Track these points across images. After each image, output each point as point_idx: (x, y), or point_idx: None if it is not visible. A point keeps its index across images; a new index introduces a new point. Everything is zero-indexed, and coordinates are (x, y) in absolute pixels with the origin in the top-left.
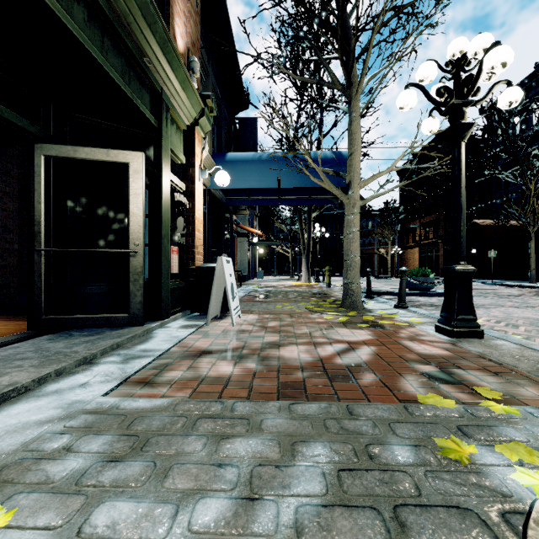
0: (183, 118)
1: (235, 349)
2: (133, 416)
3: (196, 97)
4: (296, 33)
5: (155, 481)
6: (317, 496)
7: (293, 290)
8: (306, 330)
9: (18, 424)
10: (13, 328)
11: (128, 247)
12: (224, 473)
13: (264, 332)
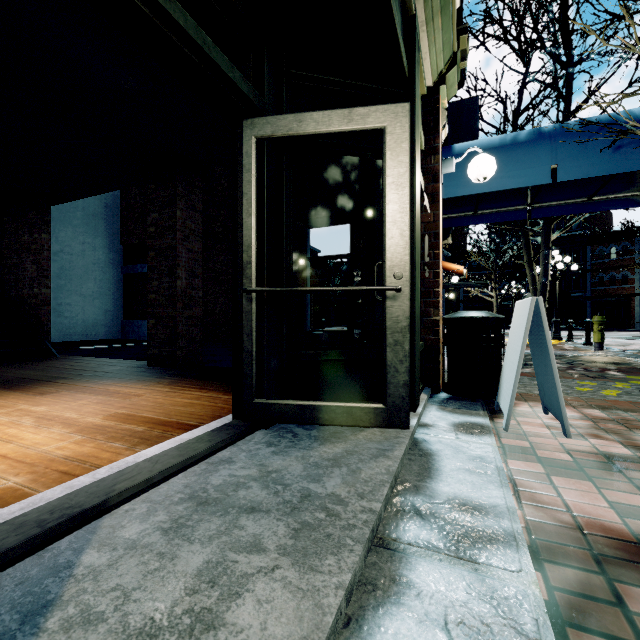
0: (425, 72)
1: None
2: None
3: (451, 28)
4: None
5: None
6: None
7: None
8: None
9: None
10: (209, 404)
11: (383, 281)
12: None
13: None
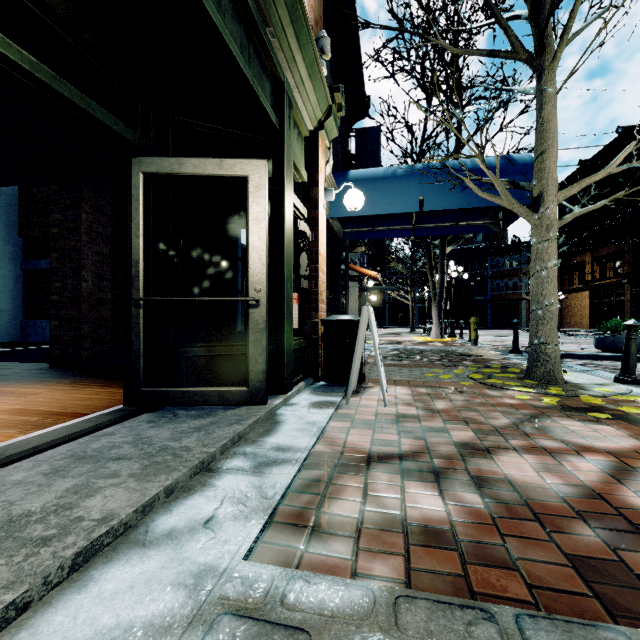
0: (305, 120)
1: (414, 453)
2: (322, 638)
3: (323, 89)
4: None
5: None
6: None
7: (428, 348)
8: (505, 420)
9: (115, 629)
10: (107, 398)
11: (247, 293)
12: None
13: (438, 420)
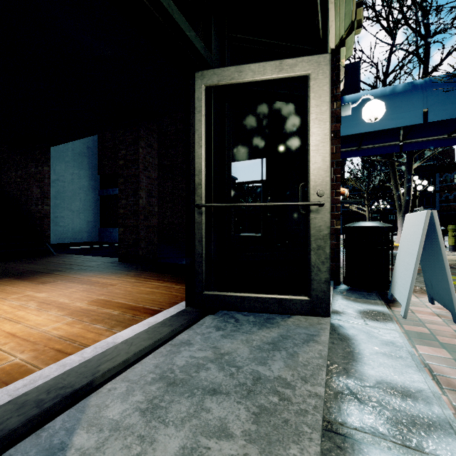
0: (330, 37)
1: None
2: None
3: (351, 2)
4: None
5: None
6: None
7: None
8: None
9: None
10: (165, 293)
11: (308, 198)
12: None
13: None
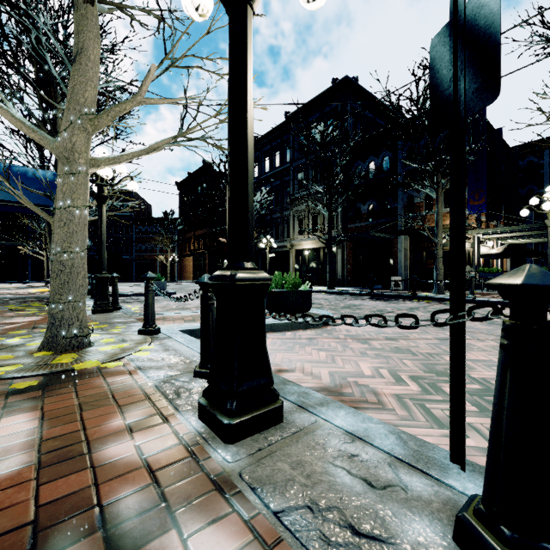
0: None
1: None
2: None
3: None
4: None
5: None
6: None
7: (24, 296)
8: None
9: None
10: None
11: None
12: None
13: None
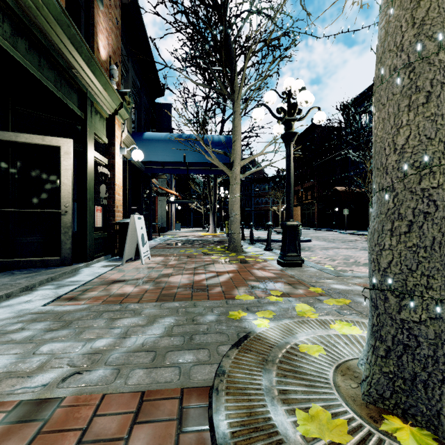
0: (105, 109)
1: (139, 278)
2: (63, 313)
3: (116, 94)
4: (193, 52)
5: (75, 336)
6: (158, 334)
7: (200, 239)
8: (194, 266)
9: None
10: None
11: (60, 208)
12: (113, 331)
13: (164, 268)
